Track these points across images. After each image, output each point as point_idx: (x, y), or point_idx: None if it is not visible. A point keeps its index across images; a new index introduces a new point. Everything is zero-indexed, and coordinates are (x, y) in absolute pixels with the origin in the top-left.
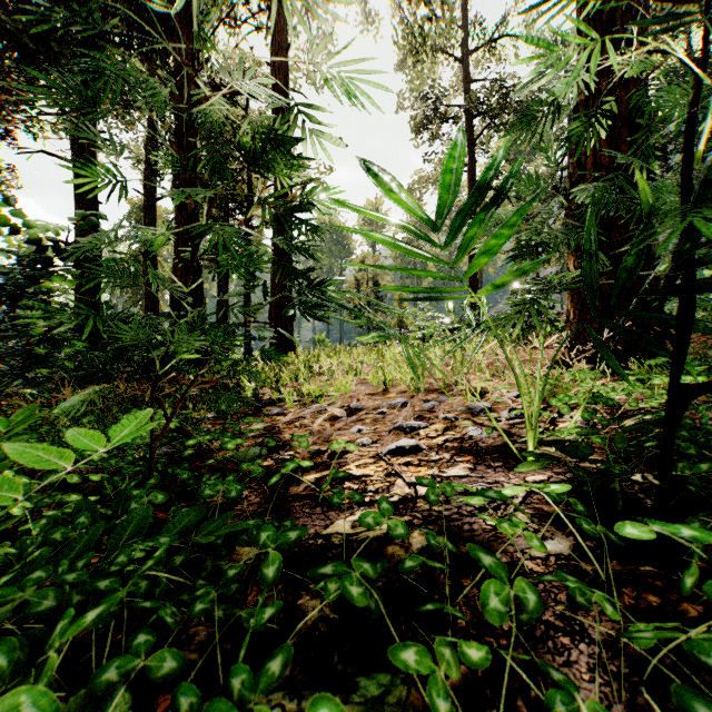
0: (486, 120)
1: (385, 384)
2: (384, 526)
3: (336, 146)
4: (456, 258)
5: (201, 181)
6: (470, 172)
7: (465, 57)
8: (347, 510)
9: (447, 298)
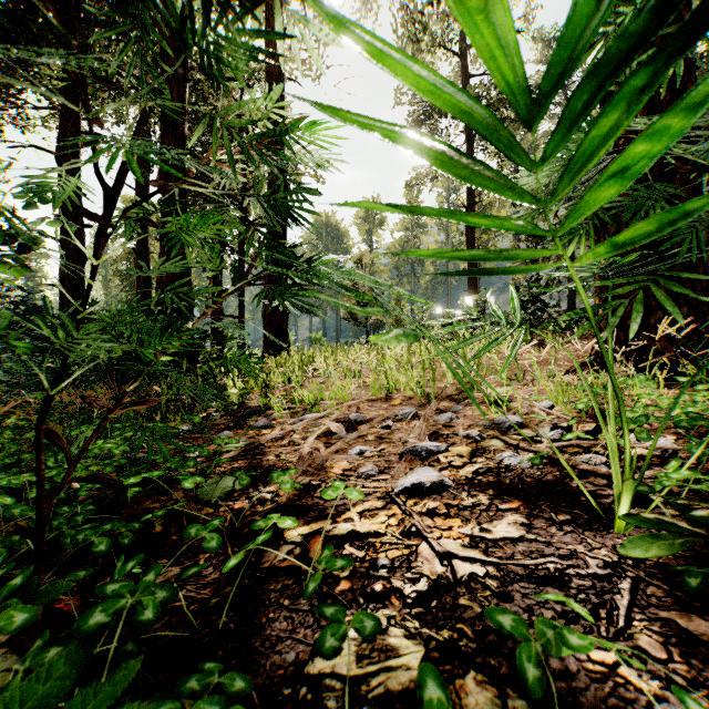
0: None
1: (388, 388)
2: (412, 659)
3: (331, 38)
4: (555, 188)
5: (114, 85)
6: None
7: (464, 51)
8: (349, 606)
9: (519, 270)
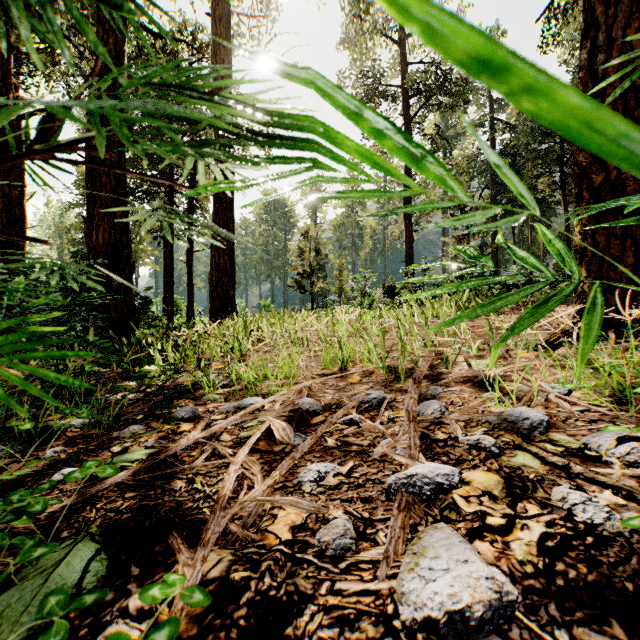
0: (420, 102)
1: (342, 361)
2: None
3: None
4: None
5: None
6: None
7: (402, 41)
8: None
9: None
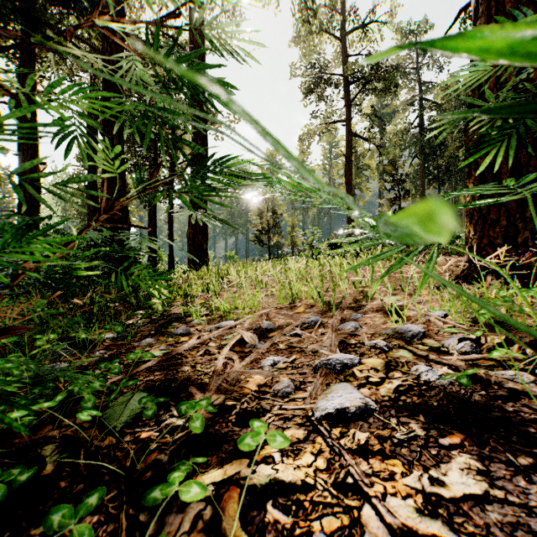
0: (359, 87)
1: (292, 297)
2: None
3: None
4: None
5: None
6: (347, 126)
7: (344, 36)
8: None
9: None
